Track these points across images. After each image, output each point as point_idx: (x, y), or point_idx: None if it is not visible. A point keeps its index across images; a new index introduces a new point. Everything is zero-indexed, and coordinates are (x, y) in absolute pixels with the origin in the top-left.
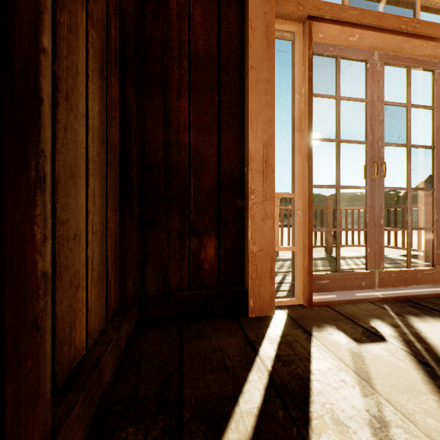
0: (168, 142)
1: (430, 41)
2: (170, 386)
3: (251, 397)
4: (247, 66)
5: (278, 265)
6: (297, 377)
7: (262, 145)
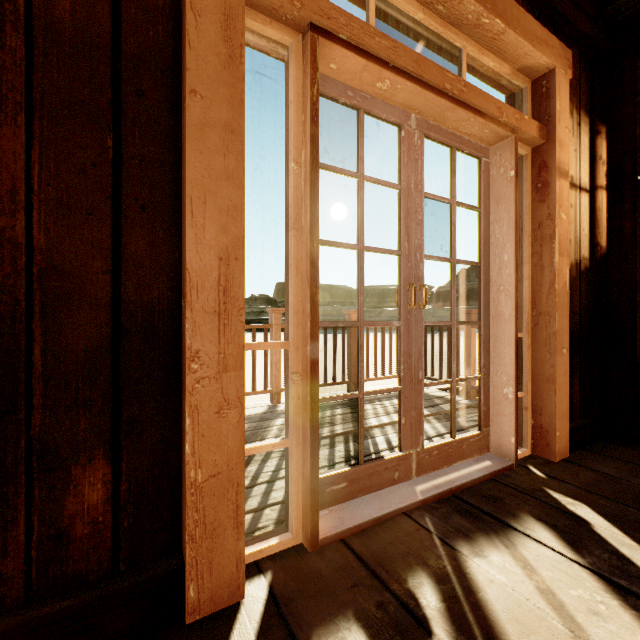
0: None
1: (478, 116)
2: None
3: None
4: (185, 86)
5: (275, 429)
6: None
7: (218, 257)
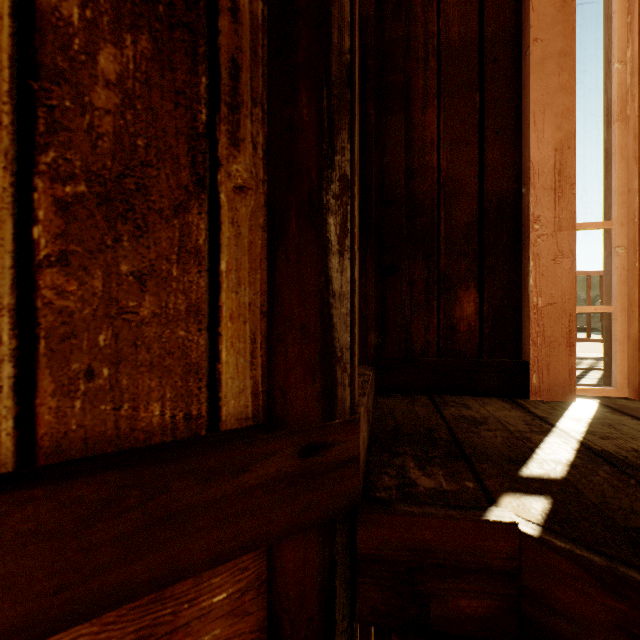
0: (410, 169)
1: None
2: (438, 432)
3: (554, 452)
4: (527, 40)
5: None
6: (628, 449)
7: (553, 149)
